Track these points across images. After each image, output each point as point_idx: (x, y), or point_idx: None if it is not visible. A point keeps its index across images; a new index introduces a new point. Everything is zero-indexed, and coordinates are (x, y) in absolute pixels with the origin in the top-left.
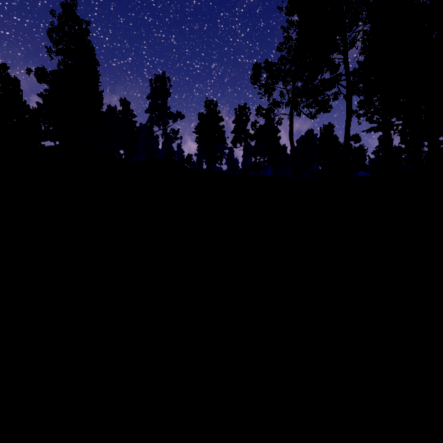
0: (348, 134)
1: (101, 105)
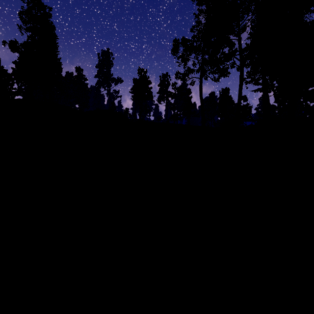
0: (241, 94)
1: (59, 69)
